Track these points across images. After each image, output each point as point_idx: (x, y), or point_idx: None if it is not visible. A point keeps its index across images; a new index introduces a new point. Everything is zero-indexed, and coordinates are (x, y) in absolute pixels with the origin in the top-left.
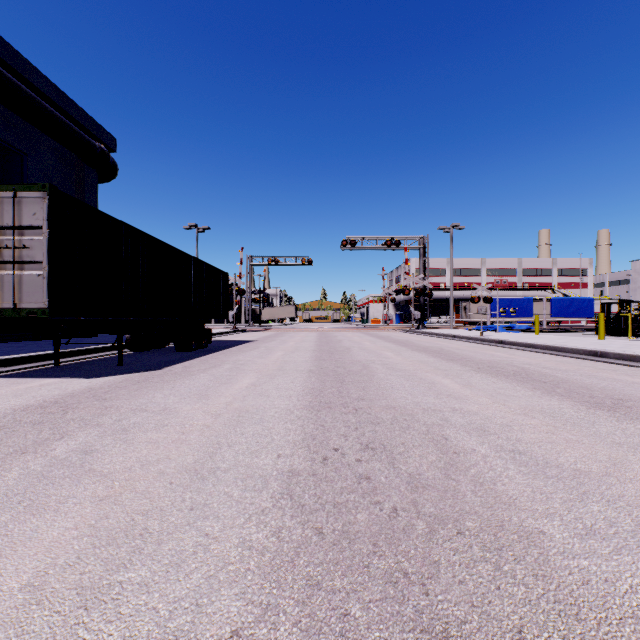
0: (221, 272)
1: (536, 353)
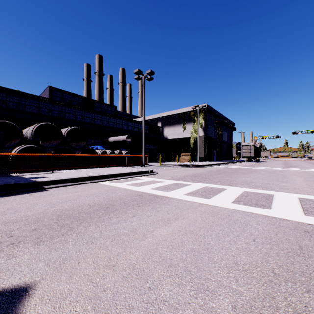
0: (259, 148)
1: None
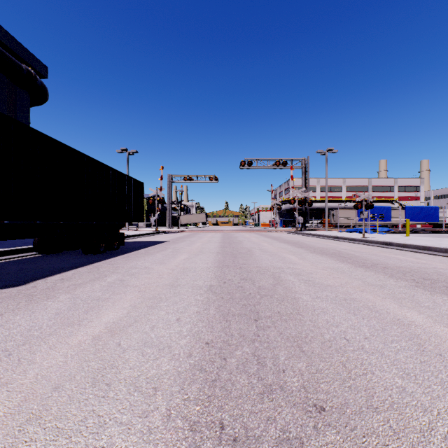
0: (136, 181)
1: (438, 256)
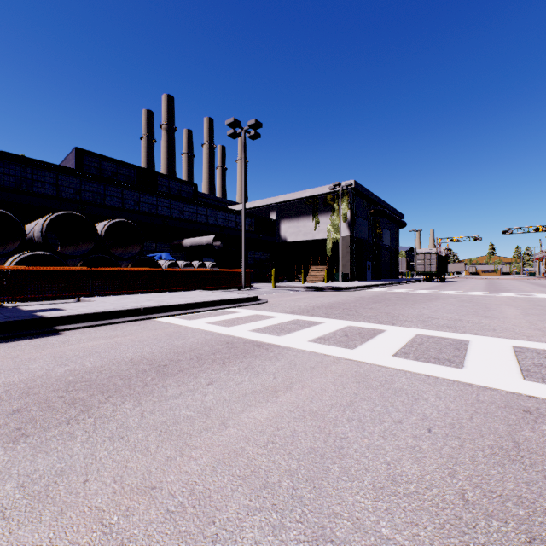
0: (446, 257)
1: None
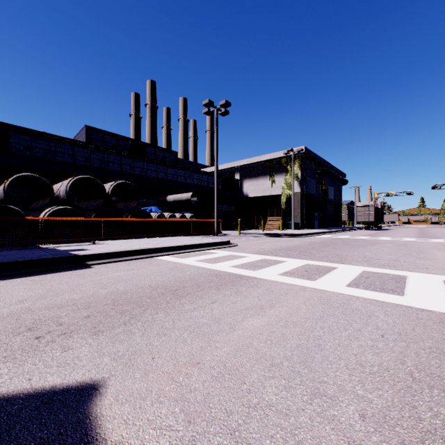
0: (382, 209)
1: None
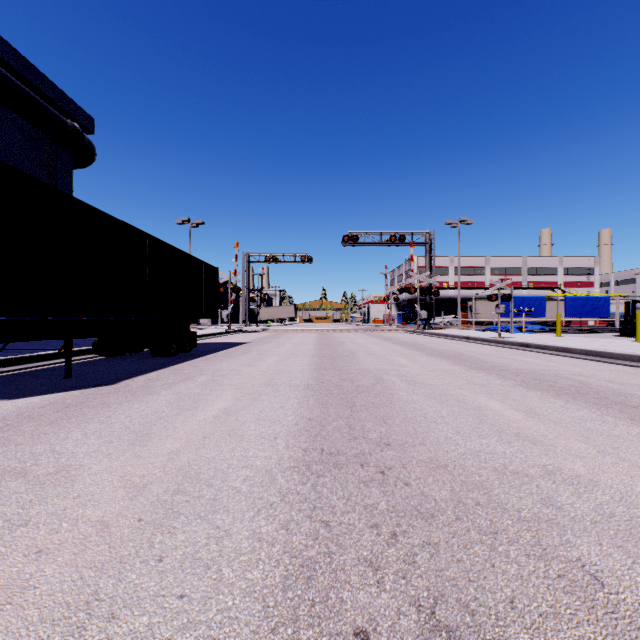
0: (209, 266)
1: (575, 359)
